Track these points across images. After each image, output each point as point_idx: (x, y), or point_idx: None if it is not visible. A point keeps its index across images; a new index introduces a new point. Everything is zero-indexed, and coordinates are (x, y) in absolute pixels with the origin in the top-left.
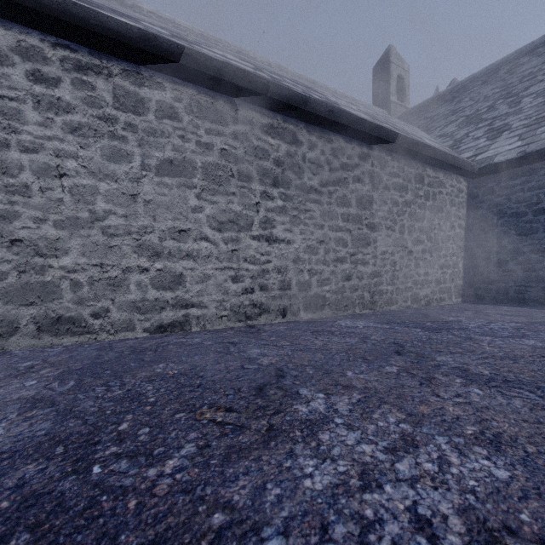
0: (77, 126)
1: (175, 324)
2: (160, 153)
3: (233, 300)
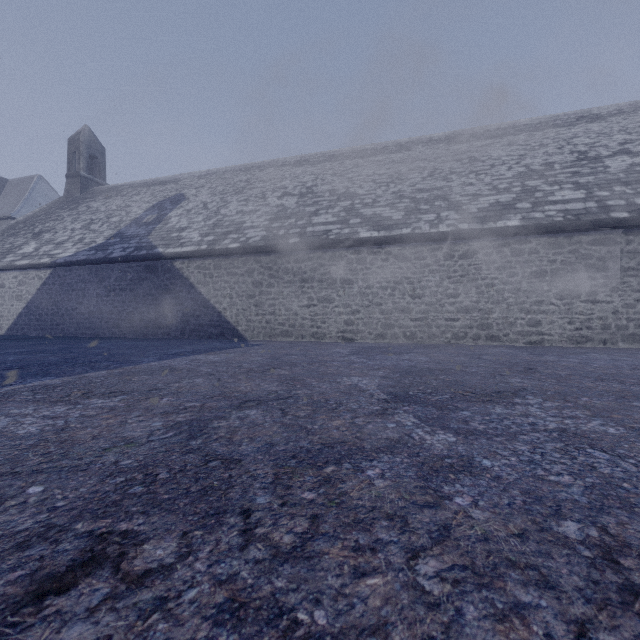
0: (498, 267)
1: (537, 342)
2: (529, 270)
3: (568, 333)
